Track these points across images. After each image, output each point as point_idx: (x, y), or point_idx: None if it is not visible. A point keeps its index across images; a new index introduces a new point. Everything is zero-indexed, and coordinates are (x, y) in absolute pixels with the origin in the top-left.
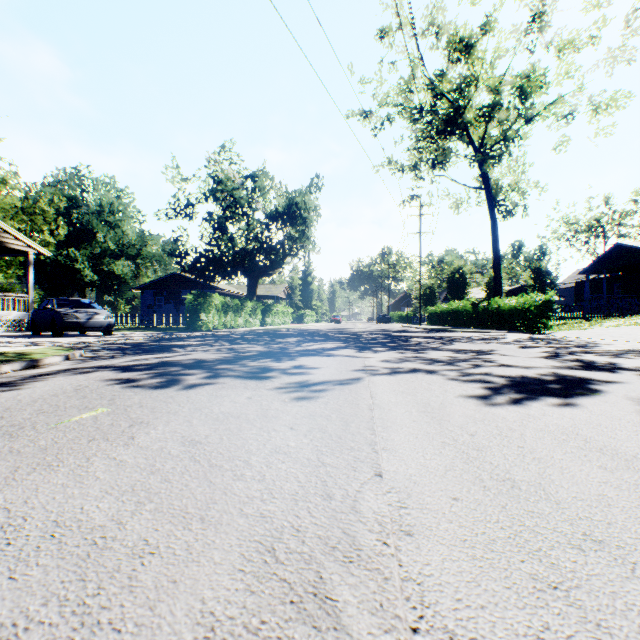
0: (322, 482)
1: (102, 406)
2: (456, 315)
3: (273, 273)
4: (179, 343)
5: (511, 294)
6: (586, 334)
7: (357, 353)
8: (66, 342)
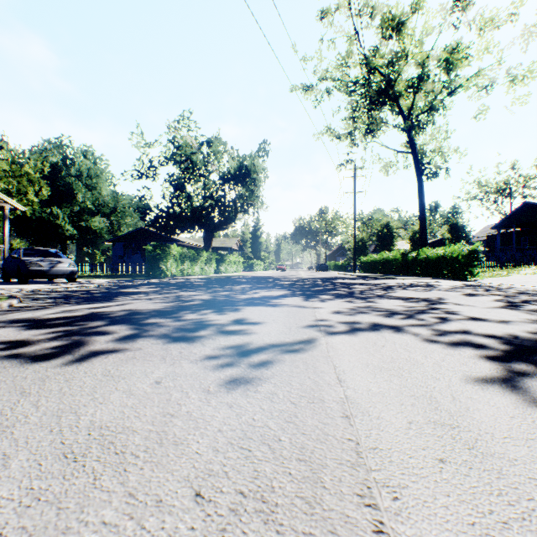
0: None
1: None
2: (387, 264)
3: (226, 227)
4: (129, 290)
5: (431, 246)
6: (512, 281)
7: (304, 302)
8: (22, 289)
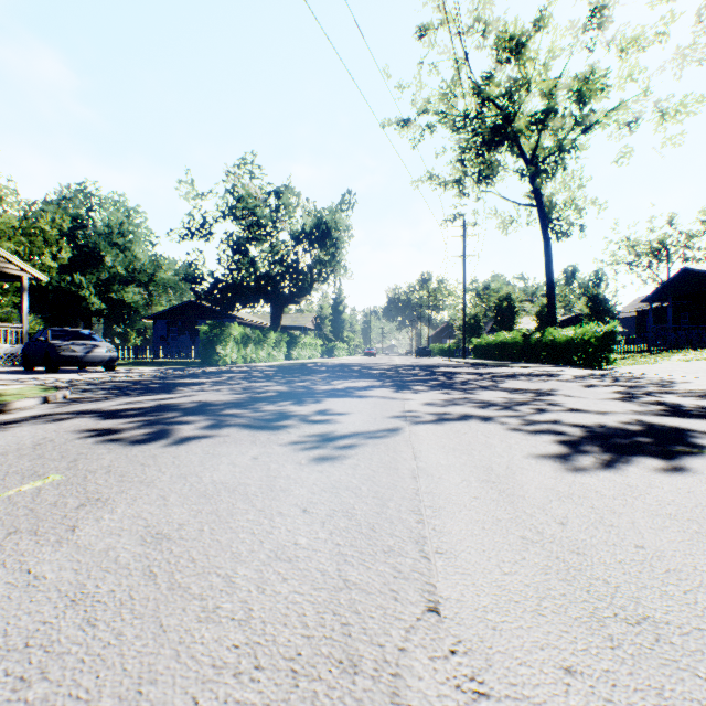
0: (342, 627)
1: (56, 471)
2: (505, 348)
3: (300, 301)
4: (188, 381)
5: (565, 324)
6: (655, 370)
7: (394, 393)
8: (58, 379)
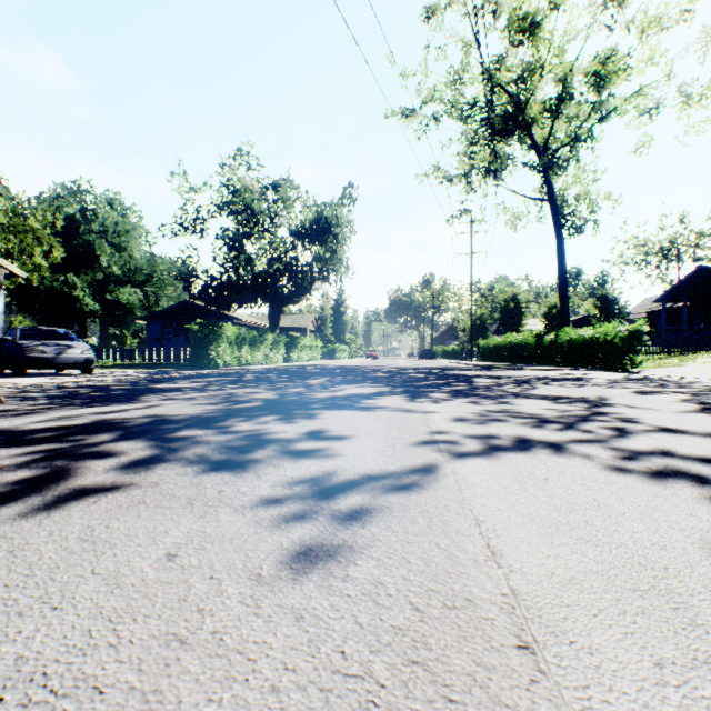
0: None
1: None
2: (515, 349)
3: (299, 300)
4: (163, 386)
5: (572, 326)
6: (690, 373)
7: (410, 403)
8: (15, 384)
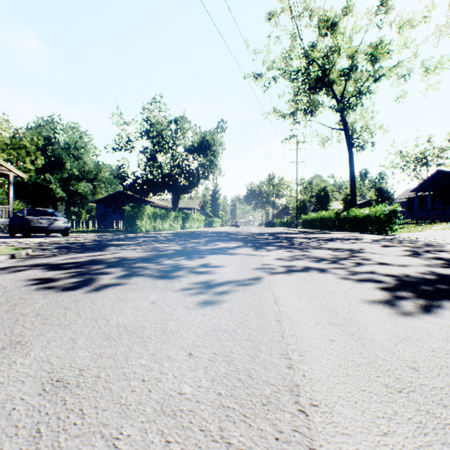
0: None
1: None
2: (323, 221)
3: (190, 191)
4: (115, 243)
5: (360, 206)
6: (424, 235)
7: (254, 251)
8: (29, 242)
